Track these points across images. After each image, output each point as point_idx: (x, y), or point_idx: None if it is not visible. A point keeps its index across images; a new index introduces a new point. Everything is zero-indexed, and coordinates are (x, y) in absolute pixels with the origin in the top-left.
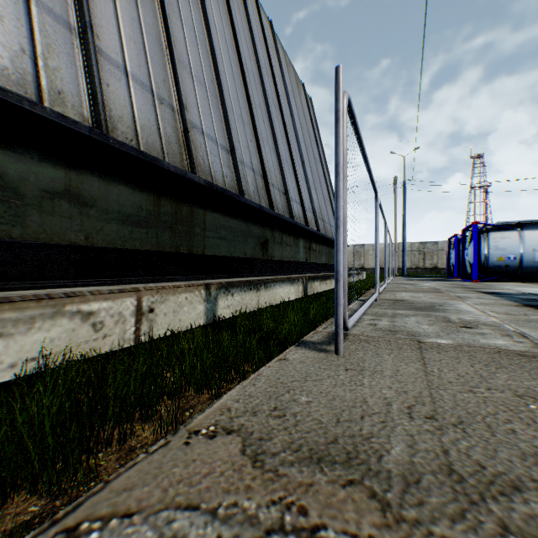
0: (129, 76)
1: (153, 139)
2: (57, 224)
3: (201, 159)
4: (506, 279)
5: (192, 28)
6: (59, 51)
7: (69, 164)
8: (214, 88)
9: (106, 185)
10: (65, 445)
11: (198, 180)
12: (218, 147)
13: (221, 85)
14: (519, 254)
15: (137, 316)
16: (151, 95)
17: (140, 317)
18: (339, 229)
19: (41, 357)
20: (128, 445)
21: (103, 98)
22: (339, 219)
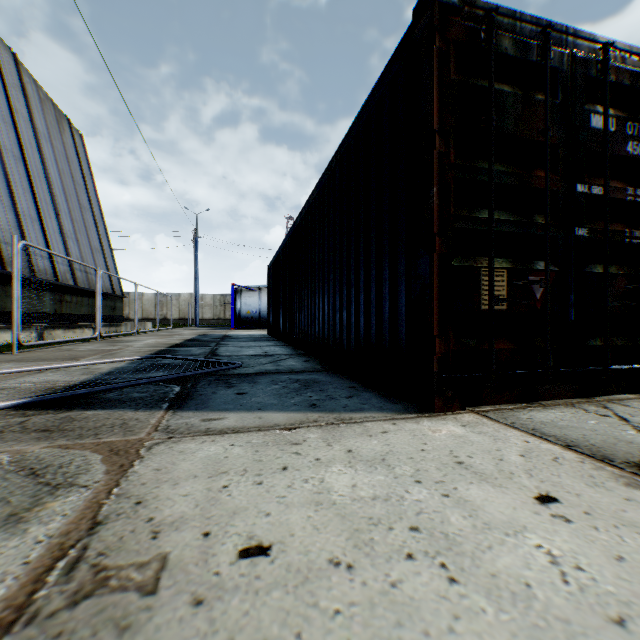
0: None
1: None
2: None
3: None
4: (255, 327)
5: None
6: None
7: None
8: None
9: None
10: None
11: None
12: None
13: None
14: (259, 309)
15: None
16: None
17: None
18: (15, 302)
19: None
20: None
21: None
22: (15, 298)
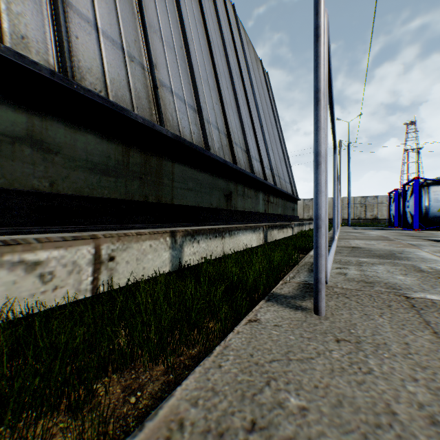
0: (99, 32)
1: (122, 93)
2: (18, 169)
3: (170, 115)
4: None
5: None
6: None
7: (31, 109)
8: (183, 54)
9: (72, 133)
10: None
11: (166, 132)
12: (186, 106)
13: (189, 51)
14: None
15: (95, 265)
16: (122, 52)
17: (99, 266)
18: (319, 166)
19: None
20: None
21: (70, 47)
22: (319, 155)
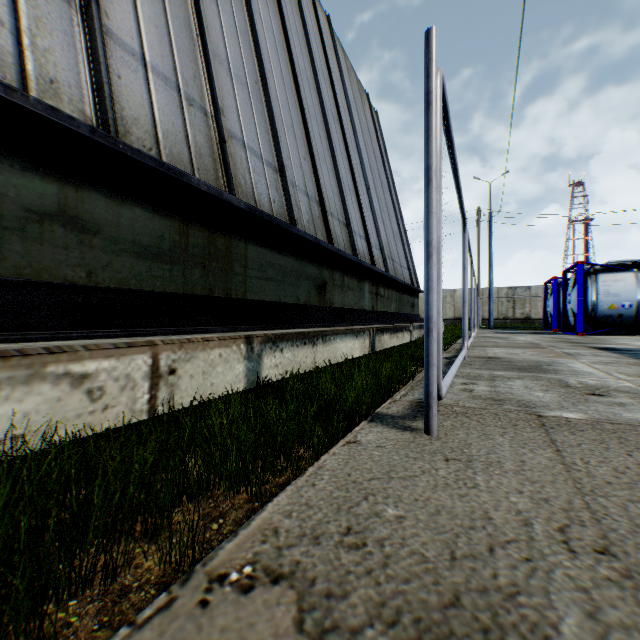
0: (147, 67)
1: (179, 150)
2: (47, 255)
3: (241, 178)
4: (619, 332)
5: (230, 15)
6: (52, 28)
7: (64, 176)
8: (259, 91)
9: (115, 206)
10: (2, 600)
11: (238, 203)
12: (263, 164)
13: (267, 87)
14: (635, 300)
15: (152, 379)
16: (177, 94)
17: (157, 380)
18: (431, 258)
19: (9, 439)
20: (119, 583)
21: (112, 92)
22: (431, 245)
